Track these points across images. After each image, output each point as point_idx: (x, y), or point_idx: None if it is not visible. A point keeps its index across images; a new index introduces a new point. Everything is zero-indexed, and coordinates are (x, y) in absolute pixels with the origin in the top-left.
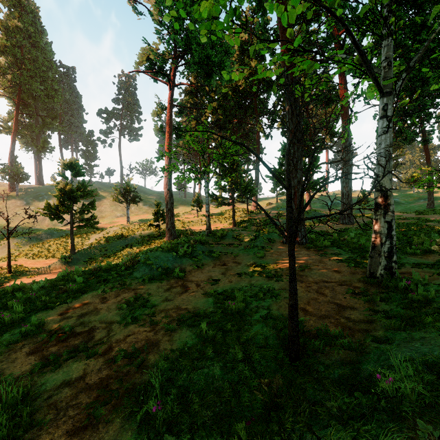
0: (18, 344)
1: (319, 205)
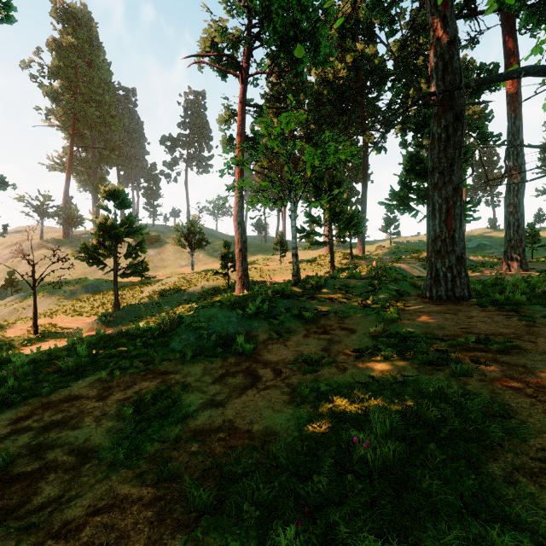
0: None
1: None
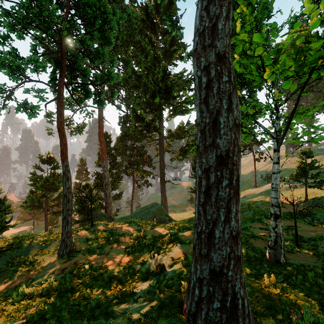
0: (258, 223)
1: None
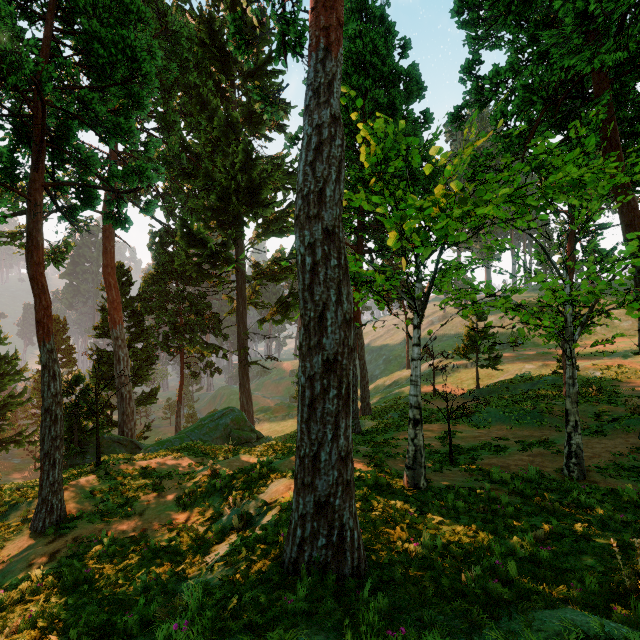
0: (405, 431)
1: None
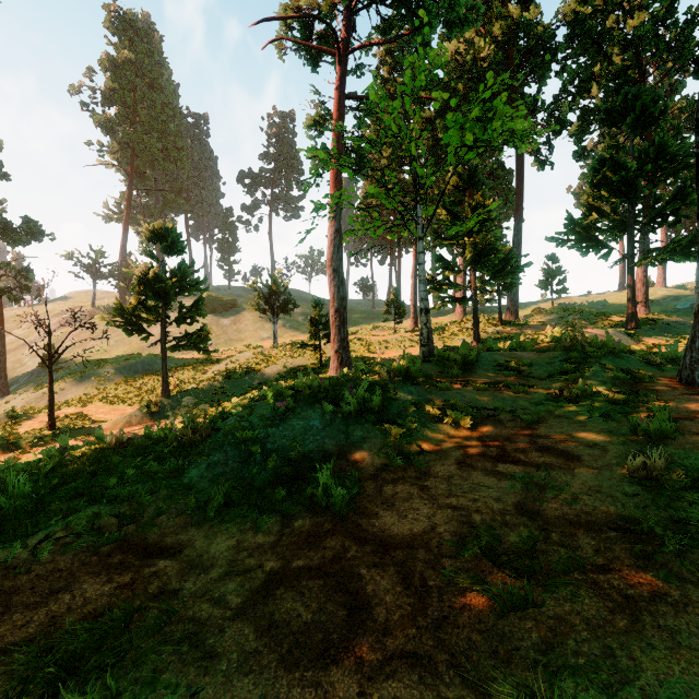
0: None
1: (653, 310)
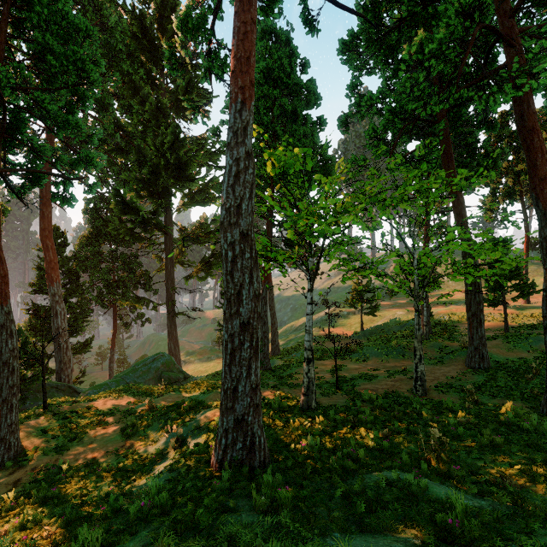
0: None
1: None
